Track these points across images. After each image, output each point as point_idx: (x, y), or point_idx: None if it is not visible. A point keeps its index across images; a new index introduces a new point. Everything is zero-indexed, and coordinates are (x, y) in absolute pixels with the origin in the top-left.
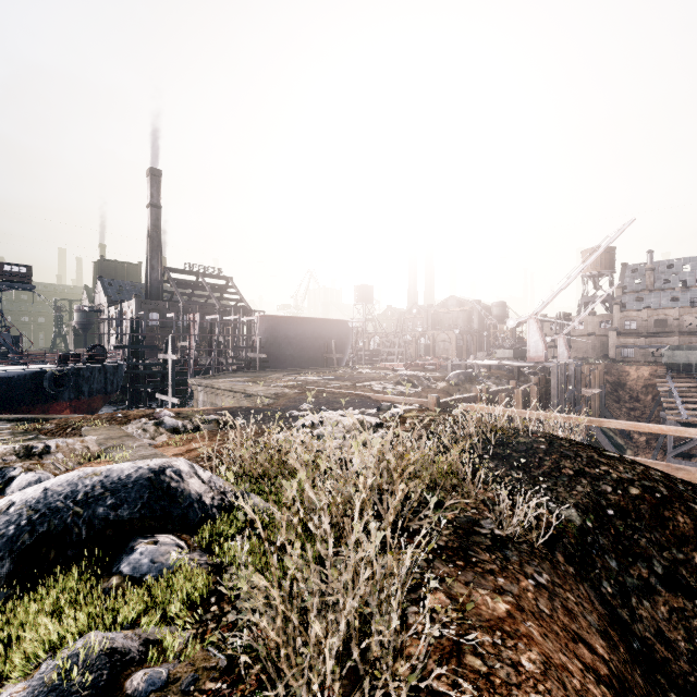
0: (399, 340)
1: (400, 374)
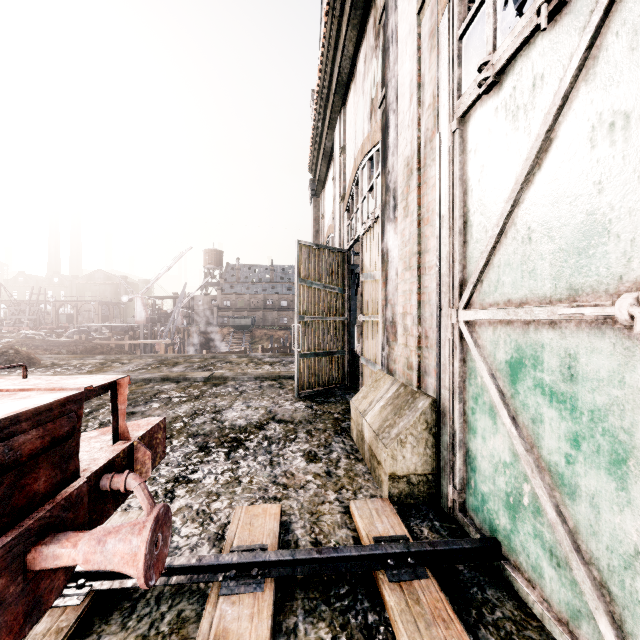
0: (30, 308)
1: (23, 333)
